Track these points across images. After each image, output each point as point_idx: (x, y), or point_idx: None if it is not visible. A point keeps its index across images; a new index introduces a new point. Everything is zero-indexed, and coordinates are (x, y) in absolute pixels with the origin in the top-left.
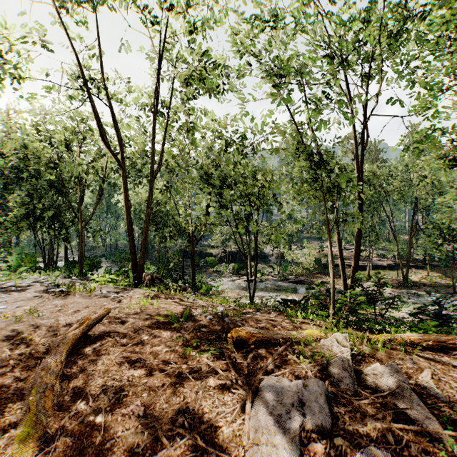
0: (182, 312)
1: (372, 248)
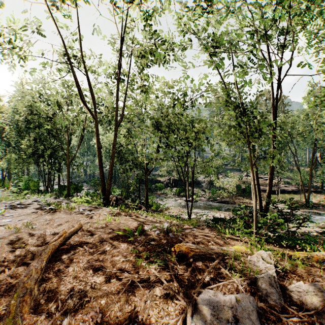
0: (137, 227)
1: (280, 177)
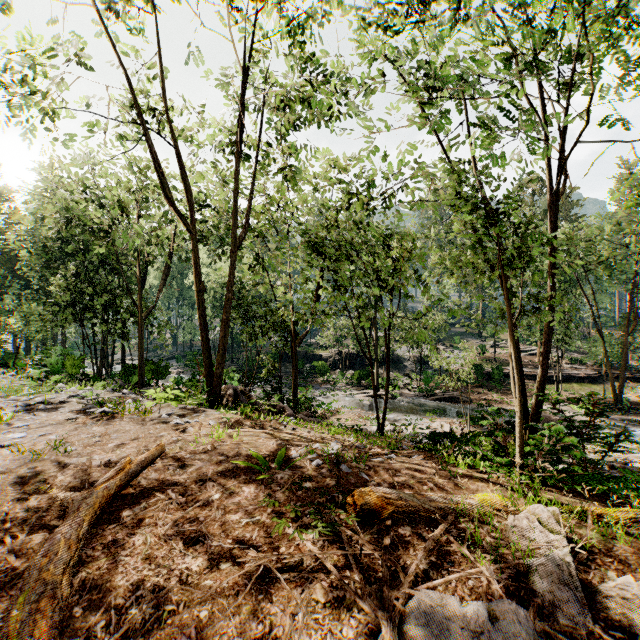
0: (275, 451)
1: (561, 350)
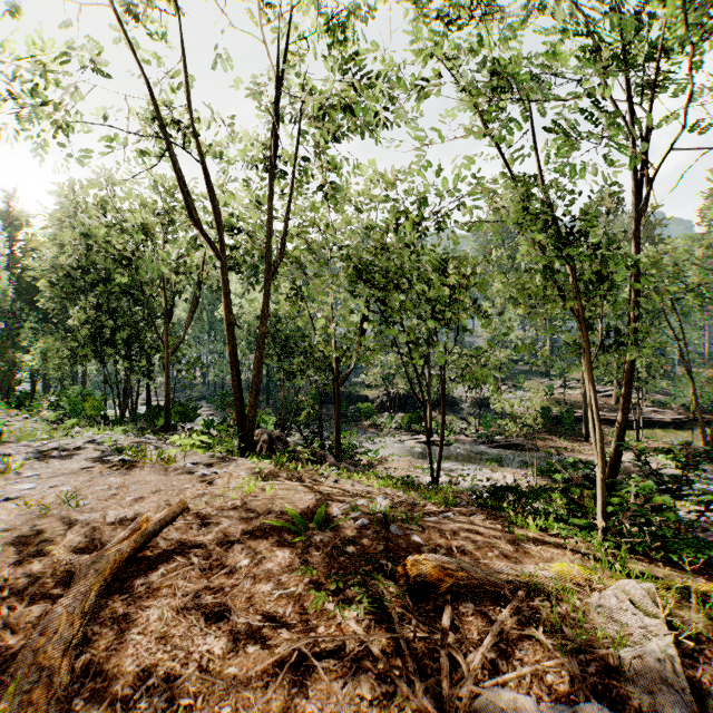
0: (314, 508)
1: (642, 391)
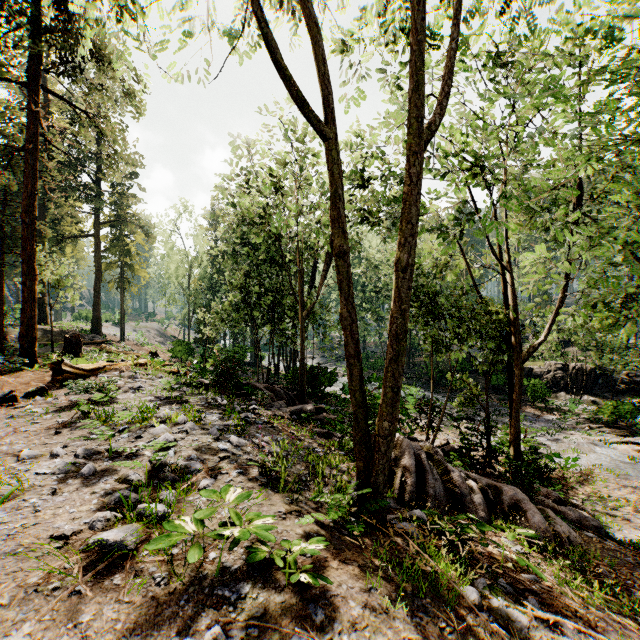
0: None
1: None
